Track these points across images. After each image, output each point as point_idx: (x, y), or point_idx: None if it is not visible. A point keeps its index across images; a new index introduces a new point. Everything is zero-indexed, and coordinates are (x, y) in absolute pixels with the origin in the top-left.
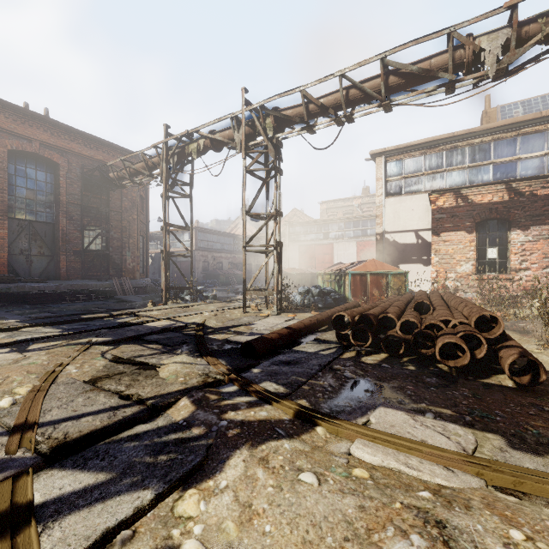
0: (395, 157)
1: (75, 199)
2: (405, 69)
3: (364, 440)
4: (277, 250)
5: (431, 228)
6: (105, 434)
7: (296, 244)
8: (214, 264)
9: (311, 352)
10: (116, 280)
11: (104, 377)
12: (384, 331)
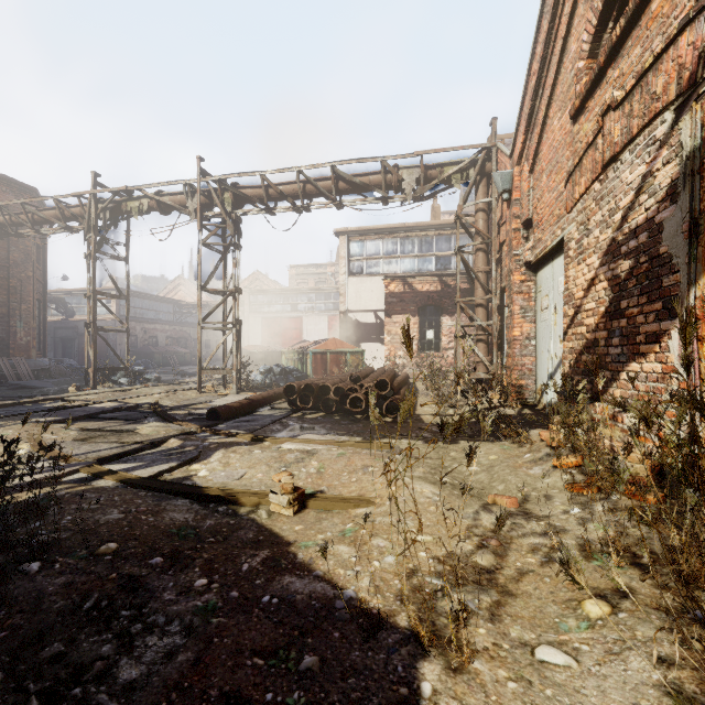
0: (357, 238)
1: None
2: (350, 179)
3: (290, 442)
4: (236, 327)
5: (385, 310)
6: (127, 454)
7: (258, 316)
8: (144, 339)
9: (267, 415)
10: (4, 360)
11: (88, 438)
12: (324, 396)
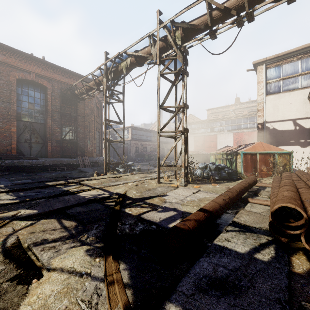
0: (274, 64)
1: (56, 108)
2: None
3: None
4: (184, 134)
5: None
6: None
7: (192, 136)
8: (141, 148)
9: (243, 253)
10: (80, 158)
11: None
12: None
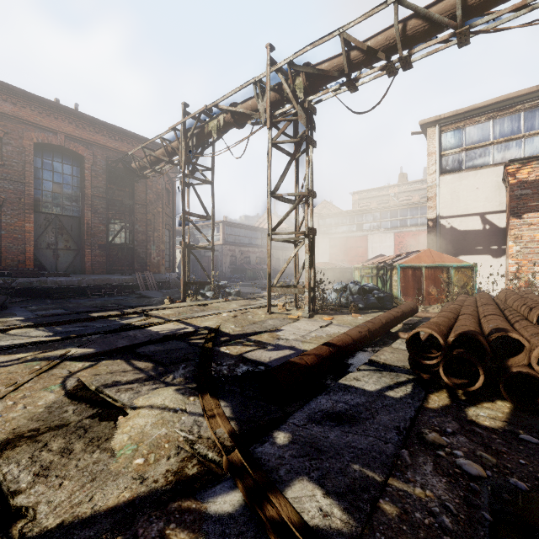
0: (452, 125)
1: (100, 192)
2: None
3: None
4: (309, 238)
5: (509, 208)
6: None
7: (326, 237)
8: (241, 259)
9: (372, 390)
10: (139, 274)
11: (25, 437)
12: (500, 361)
